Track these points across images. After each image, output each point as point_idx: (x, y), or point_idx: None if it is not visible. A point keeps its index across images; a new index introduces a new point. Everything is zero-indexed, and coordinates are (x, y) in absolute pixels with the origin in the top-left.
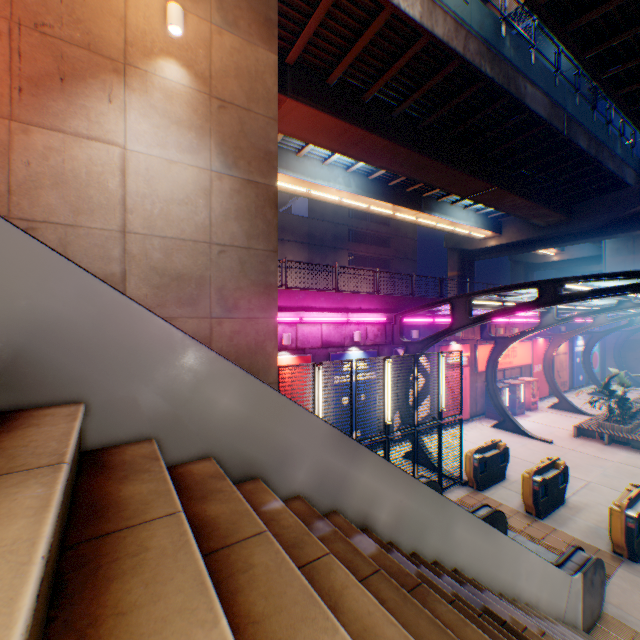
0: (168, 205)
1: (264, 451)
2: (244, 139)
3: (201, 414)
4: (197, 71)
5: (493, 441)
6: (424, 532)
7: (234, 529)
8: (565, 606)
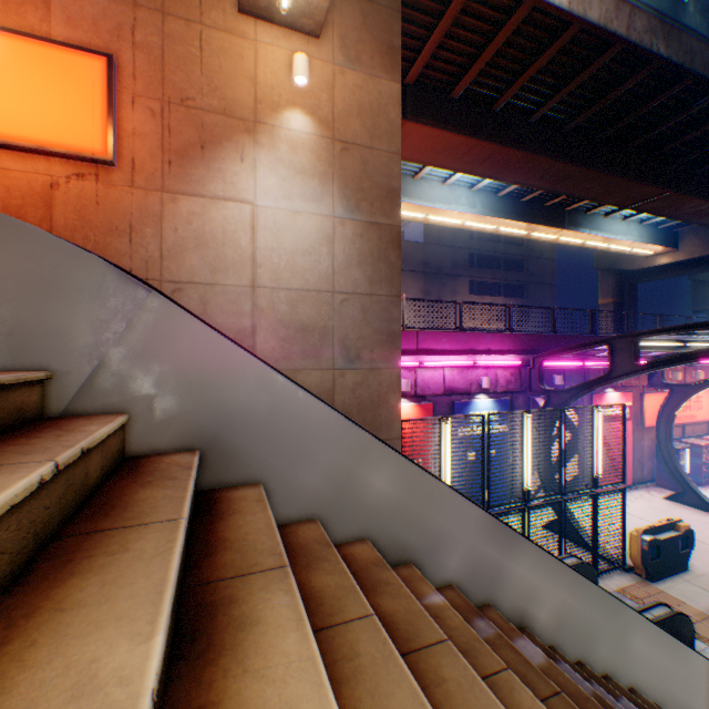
0: (293, 256)
1: (416, 535)
2: (366, 179)
3: (357, 496)
4: (320, 116)
5: (669, 520)
6: (591, 639)
7: (413, 632)
8: None
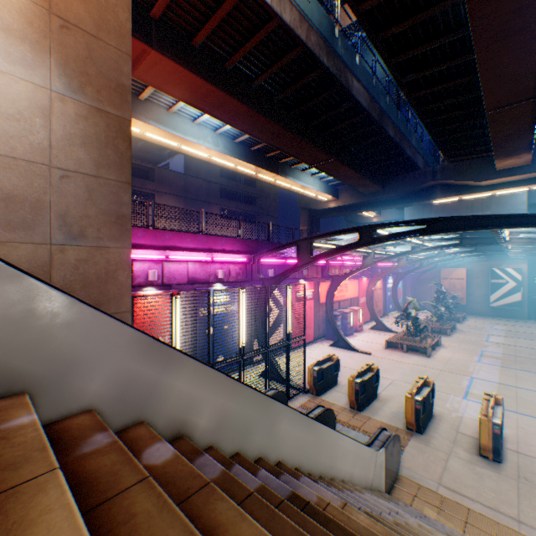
0: None
1: (36, 360)
2: (93, 66)
3: None
4: None
5: (329, 355)
6: (249, 432)
7: None
8: (373, 476)
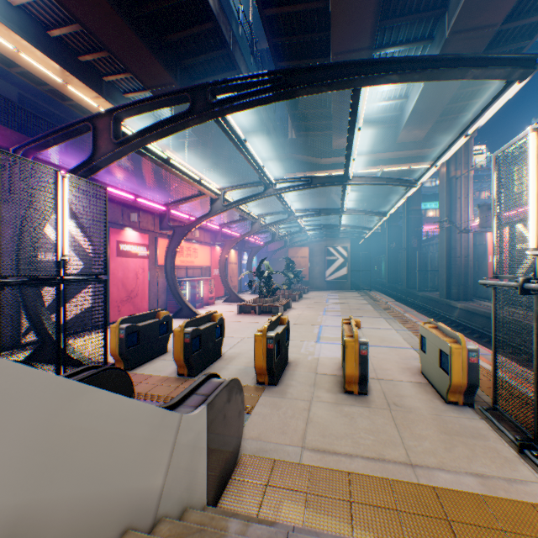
0: None
1: None
2: None
3: None
4: None
5: (154, 310)
6: None
7: None
8: (165, 482)
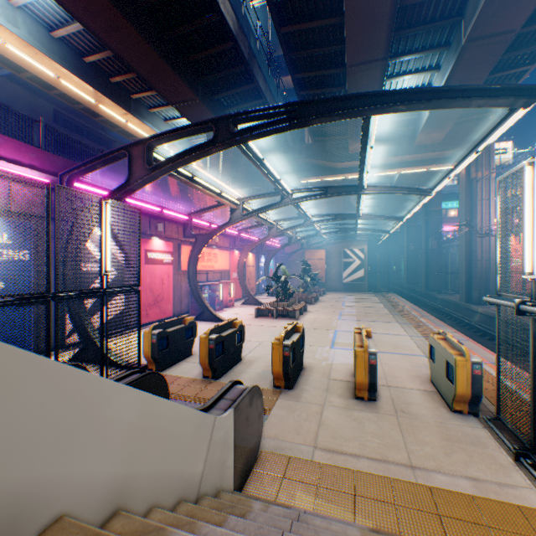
0: None
1: None
2: None
3: None
4: None
5: (181, 316)
6: None
7: None
8: (205, 468)
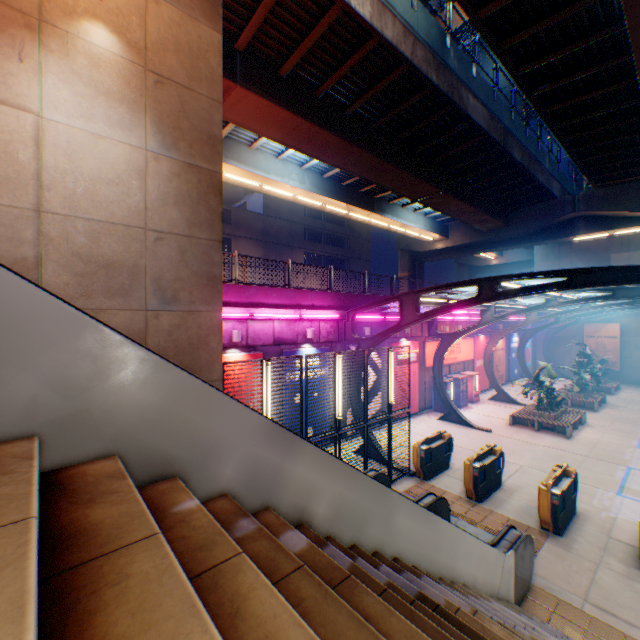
0: (95, 184)
1: (184, 446)
2: (185, 119)
3: (102, 406)
4: (130, 40)
5: (439, 432)
6: (365, 523)
7: (118, 535)
8: (499, 582)
